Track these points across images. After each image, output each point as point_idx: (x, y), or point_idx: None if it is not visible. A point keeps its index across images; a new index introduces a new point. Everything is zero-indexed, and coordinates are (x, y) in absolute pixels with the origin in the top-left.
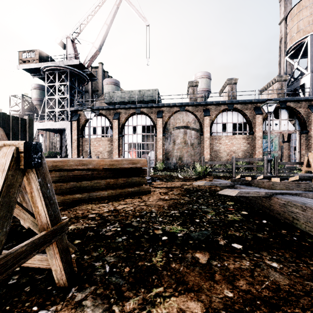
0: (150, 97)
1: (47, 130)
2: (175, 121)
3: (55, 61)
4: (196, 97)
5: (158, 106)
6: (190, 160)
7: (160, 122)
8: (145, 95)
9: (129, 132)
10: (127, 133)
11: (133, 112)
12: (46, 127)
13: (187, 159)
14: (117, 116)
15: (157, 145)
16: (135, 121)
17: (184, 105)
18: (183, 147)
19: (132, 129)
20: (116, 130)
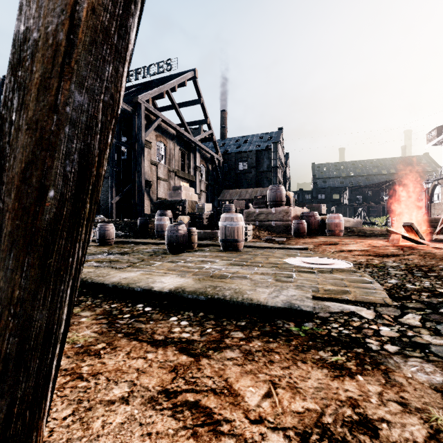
0: None
1: None
2: None
3: None
4: None
5: None
6: None
7: None
8: None
9: None
10: None
11: None
12: None
13: None
14: None
15: None
16: None
17: None
18: None
19: None
20: (442, 196)
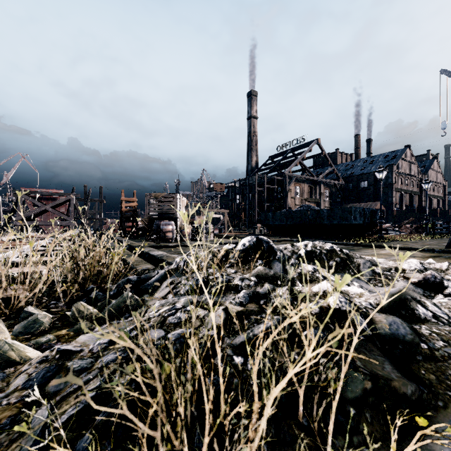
0: None
1: None
2: None
3: None
4: None
5: None
6: None
7: None
8: None
9: None
10: None
11: None
12: None
13: None
14: None
15: None
16: None
17: None
18: None
19: None
20: None
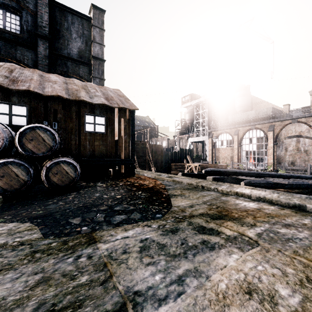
0: (265, 114)
1: (195, 141)
2: (287, 132)
3: (199, 98)
4: (309, 109)
5: (269, 122)
6: (304, 164)
7: (271, 134)
8: (260, 113)
9: (246, 142)
10: (244, 144)
11: (248, 128)
12: (195, 141)
13: (300, 163)
14: (236, 133)
15: (268, 152)
16: (250, 134)
17: (294, 118)
18: (296, 153)
19: (248, 141)
20: (235, 142)
